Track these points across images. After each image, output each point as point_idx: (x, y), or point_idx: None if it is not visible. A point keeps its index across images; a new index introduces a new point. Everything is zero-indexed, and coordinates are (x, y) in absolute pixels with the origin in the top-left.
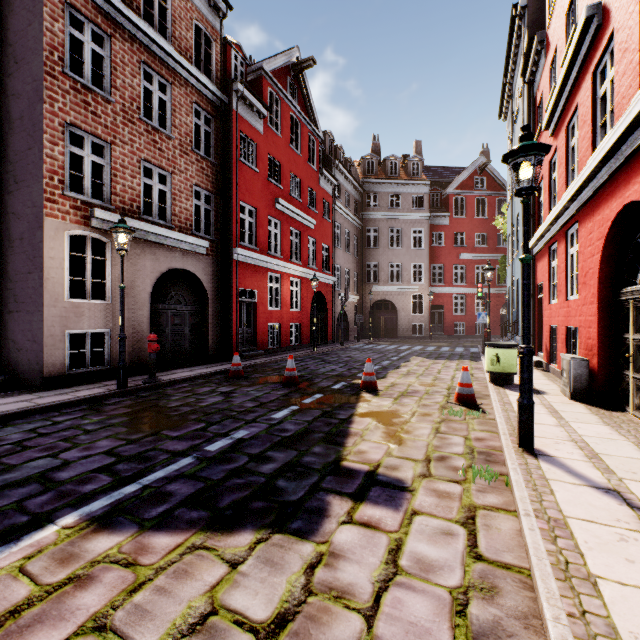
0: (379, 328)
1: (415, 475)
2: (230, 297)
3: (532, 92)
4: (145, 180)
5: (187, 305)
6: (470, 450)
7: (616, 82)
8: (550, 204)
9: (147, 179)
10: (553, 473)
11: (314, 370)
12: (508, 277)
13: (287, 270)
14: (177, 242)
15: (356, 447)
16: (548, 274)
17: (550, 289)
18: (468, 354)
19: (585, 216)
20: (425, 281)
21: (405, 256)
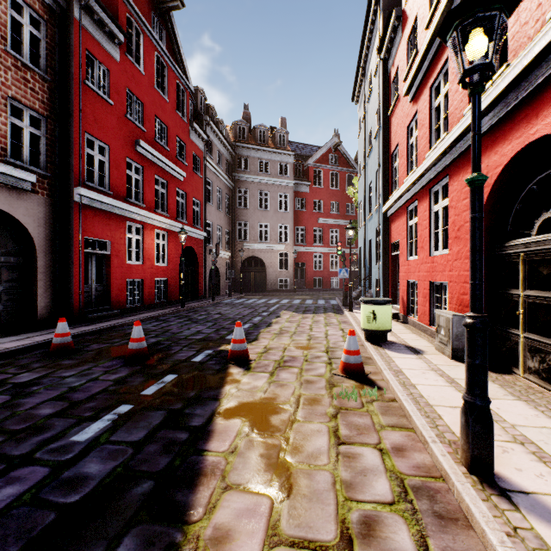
0: (250, 283)
1: None
2: (70, 247)
3: (387, 69)
4: None
5: None
6: (400, 486)
7: None
8: (407, 167)
9: None
10: None
11: (176, 333)
12: (360, 238)
13: (151, 221)
14: None
15: (210, 520)
16: (406, 232)
17: (407, 246)
18: (330, 306)
19: (459, 169)
20: (290, 241)
21: (273, 217)
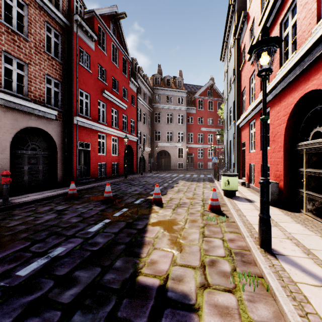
0: (161, 165)
1: (197, 286)
2: (72, 146)
3: (239, 44)
4: (6, 65)
5: (41, 151)
6: (229, 252)
7: (298, 24)
8: (250, 100)
9: (8, 65)
10: (295, 274)
11: (124, 190)
12: (224, 139)
13: (110, 132)
14: (32, 109)
15: (149, 257)
16: (249, 137)
17: (250, 145)
18: (207, 178)
19: (274, 104)
20: (184, 141)
21: (174, 128)
